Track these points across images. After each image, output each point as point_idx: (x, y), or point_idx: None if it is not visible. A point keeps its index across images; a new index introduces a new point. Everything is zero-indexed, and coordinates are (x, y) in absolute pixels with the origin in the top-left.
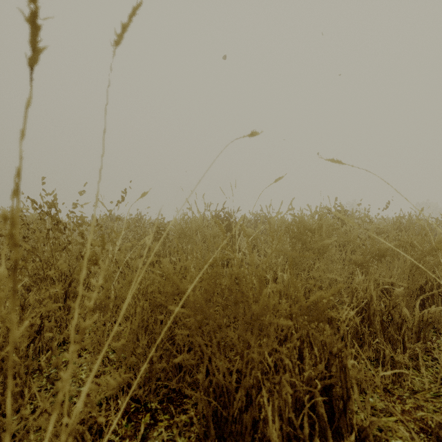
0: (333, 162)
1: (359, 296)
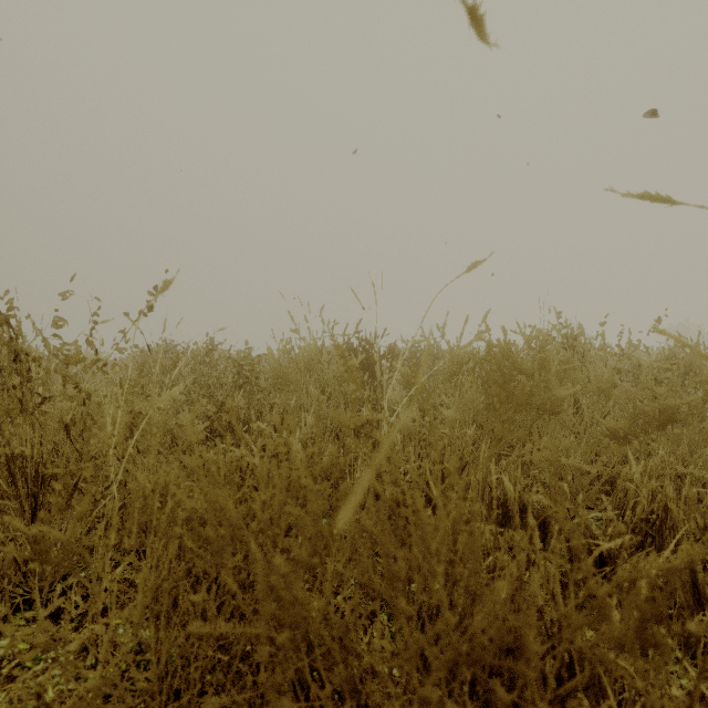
0: (645, 199)
1: (638, 508)
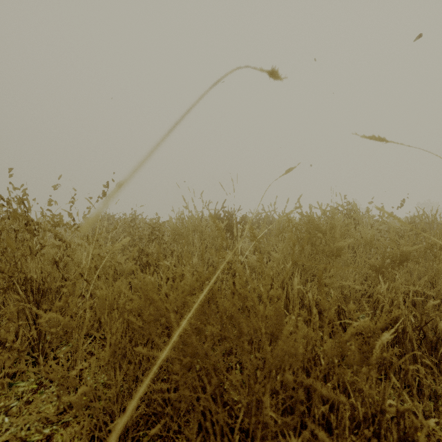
0: (373, 139)
1: (384, 309)
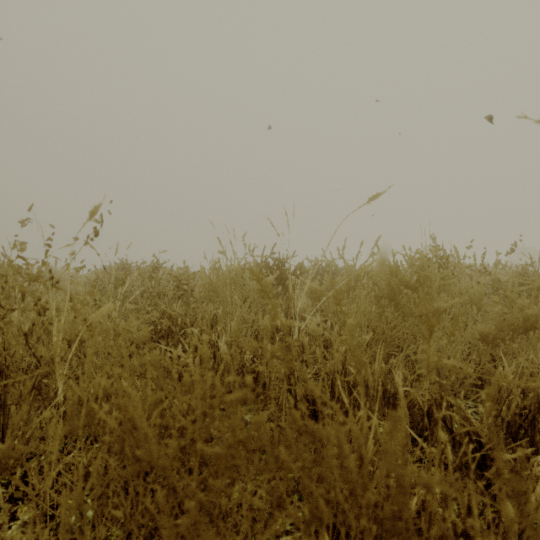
0: None
1: (512, 404)
